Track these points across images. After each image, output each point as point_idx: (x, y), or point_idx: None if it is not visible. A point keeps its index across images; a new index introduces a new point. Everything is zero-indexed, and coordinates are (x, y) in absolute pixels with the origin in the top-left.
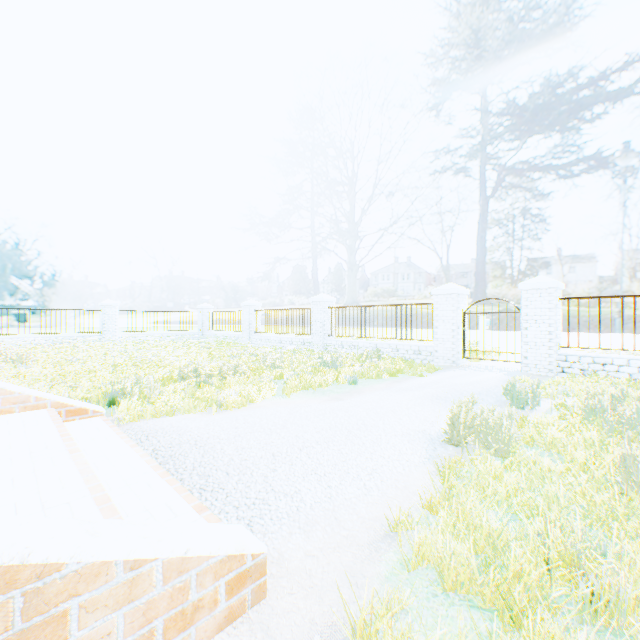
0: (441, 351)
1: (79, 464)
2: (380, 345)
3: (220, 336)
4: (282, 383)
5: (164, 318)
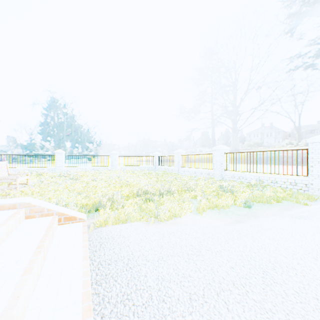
0: (316, 184)
1: (12, 297)
2: (261, 177)
3: (163, 168)
4: (196, 202)
5: (137, 159)
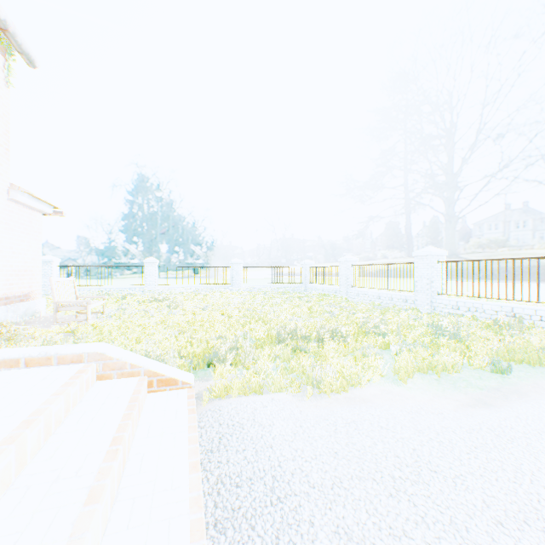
0: None
1: None
2: (518, 310)
3: (319, 289)
4: (388, 356)
5: (274, 273)
